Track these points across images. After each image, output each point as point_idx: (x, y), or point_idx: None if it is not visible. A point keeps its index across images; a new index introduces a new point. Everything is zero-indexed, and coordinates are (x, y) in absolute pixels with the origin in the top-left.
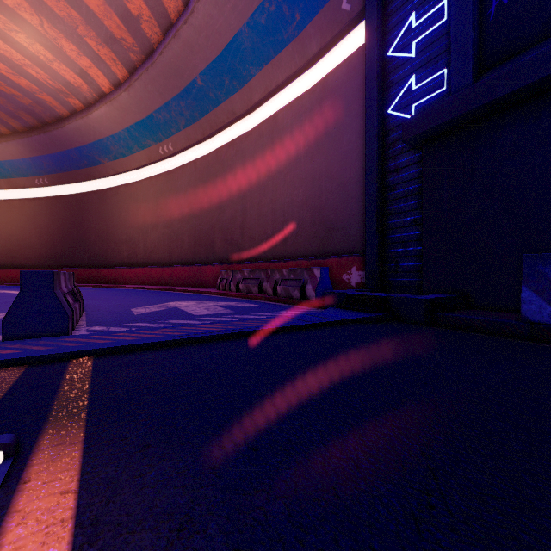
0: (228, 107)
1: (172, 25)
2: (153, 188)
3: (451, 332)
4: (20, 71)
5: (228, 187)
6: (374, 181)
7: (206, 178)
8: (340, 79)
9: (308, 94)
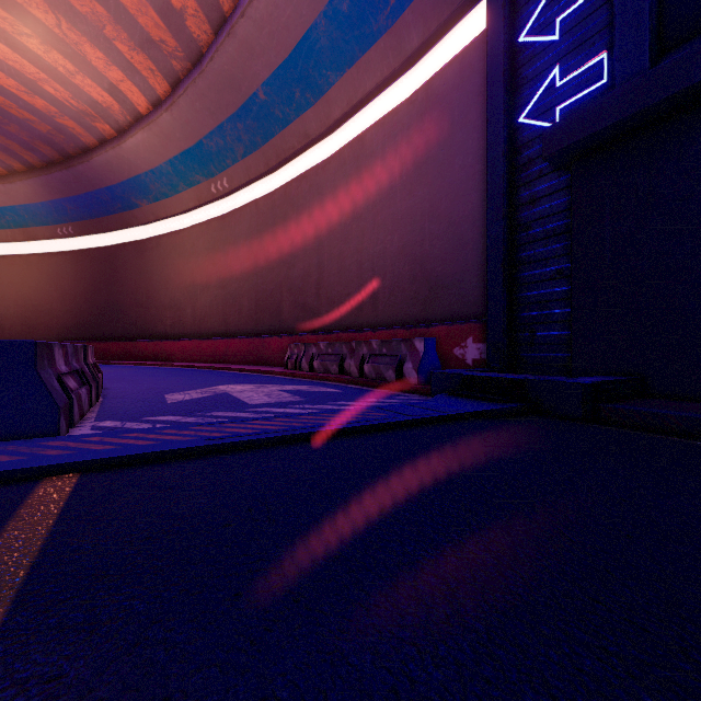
0: (299, 128)
1: (226, 20)
2: (204, 238)
3: (629, 434)
4: (34, 89)
5: (299, 233)
6: (499, 217)
7: (271, 223)
8: (450, 82)
9: (406, 105)
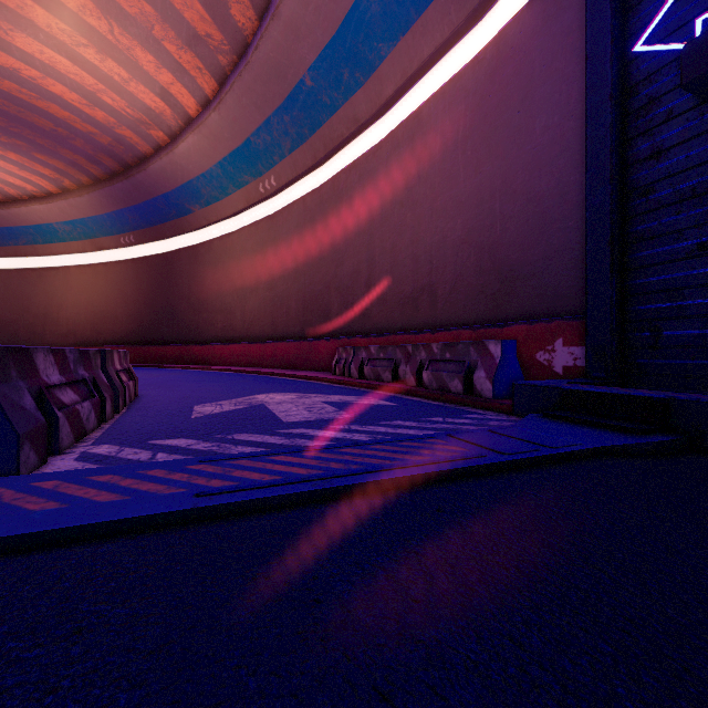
0: (348, 112)
1: (270, 2)
2: (252, 240)
3: None
4: (94, 101)
5: (348, 228)
6: (604, 181)
7: (318, 219)
8: (529, 27)
9: (471, 66)
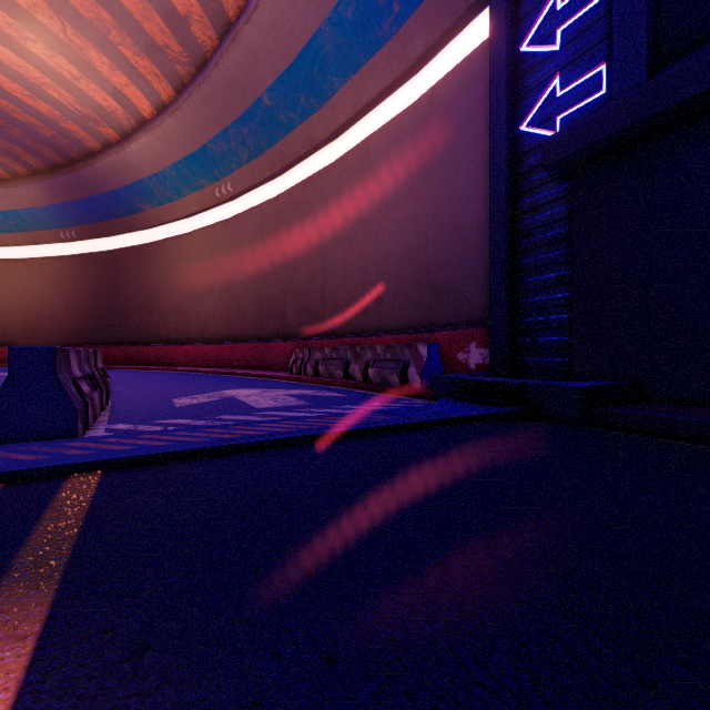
0: (304, 133)
1: (231, 26)
2: (208, 242)
3: (622, 436)
4: (38, 93)
5: (304, 238)
6: (501, 224)
7: (275, 228)
8: (454, 89)
9: (410, 111)
